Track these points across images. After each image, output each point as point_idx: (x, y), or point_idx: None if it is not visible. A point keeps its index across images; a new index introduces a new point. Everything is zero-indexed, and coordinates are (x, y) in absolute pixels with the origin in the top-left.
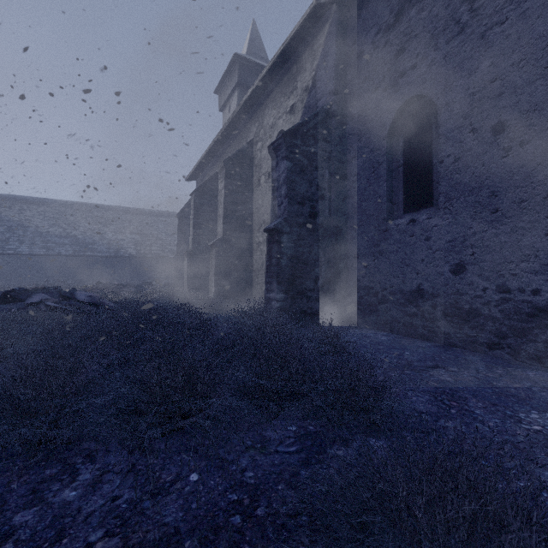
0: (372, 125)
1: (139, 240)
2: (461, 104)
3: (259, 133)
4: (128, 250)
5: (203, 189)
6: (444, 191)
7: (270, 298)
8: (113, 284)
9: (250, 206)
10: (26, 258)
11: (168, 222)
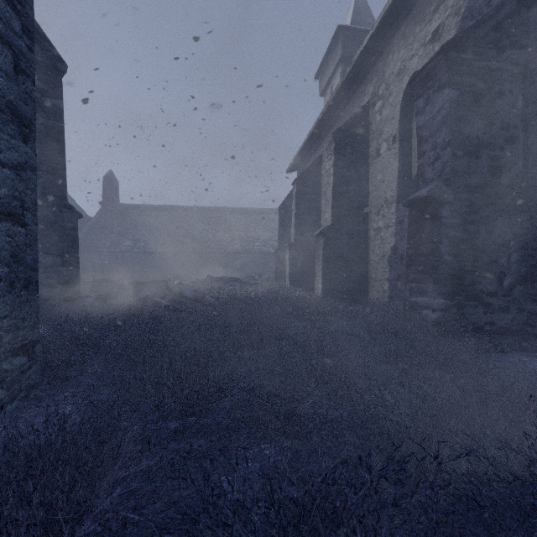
0: None
1: (244, 236)
2: None
3: (377, 90)
4: (235, 246)
5: (305, 176)
6: None
7: (417, 304)
8: (220, 278)
9: (365, 185)
10: (159, 255)
11: (269, 218)
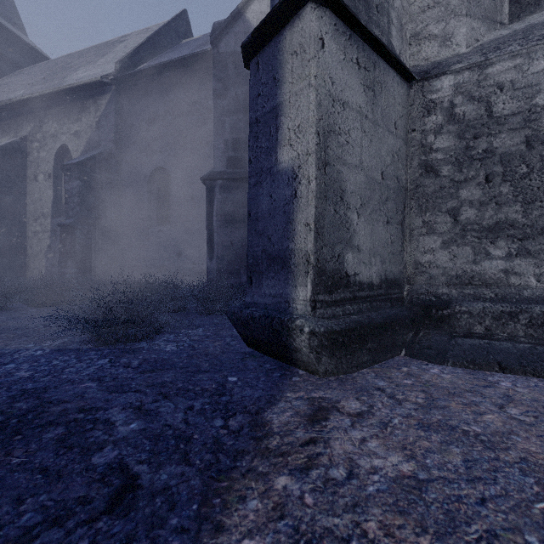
0: (139, 172)
1: None
2: (180, 181)
3: (35, 134)
4: None
5: None
6: (174, 218)
7: (65, 272)
8: None
9: (24, 197)
10: None
11: None
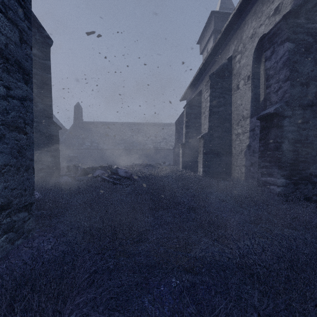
0: None
1: (154, 139)
2: None
3: (237, 48)
4: (149, 145)
5: (191, 103)
6: None
7: (266, 182)
8: (140, 164)
9: (229, 107)
10: (105, 150)
11: (169, 129)
